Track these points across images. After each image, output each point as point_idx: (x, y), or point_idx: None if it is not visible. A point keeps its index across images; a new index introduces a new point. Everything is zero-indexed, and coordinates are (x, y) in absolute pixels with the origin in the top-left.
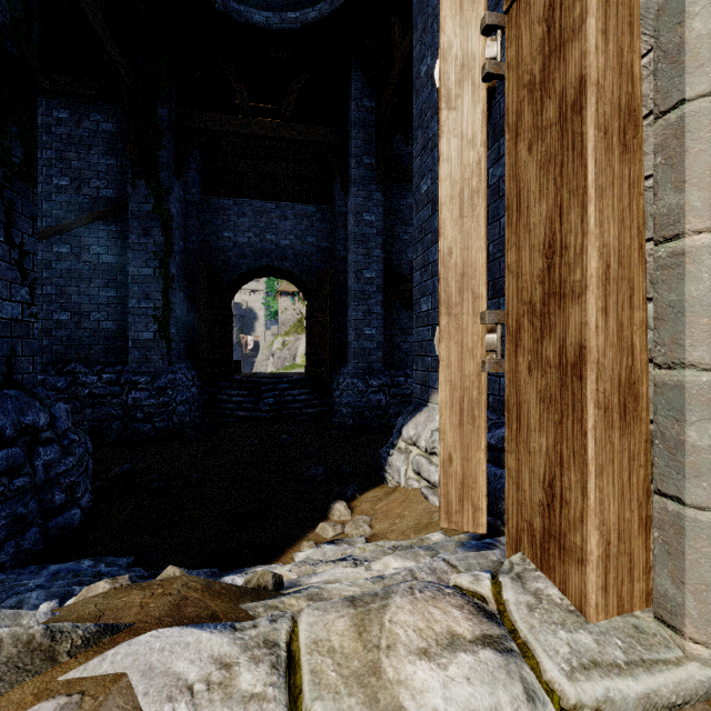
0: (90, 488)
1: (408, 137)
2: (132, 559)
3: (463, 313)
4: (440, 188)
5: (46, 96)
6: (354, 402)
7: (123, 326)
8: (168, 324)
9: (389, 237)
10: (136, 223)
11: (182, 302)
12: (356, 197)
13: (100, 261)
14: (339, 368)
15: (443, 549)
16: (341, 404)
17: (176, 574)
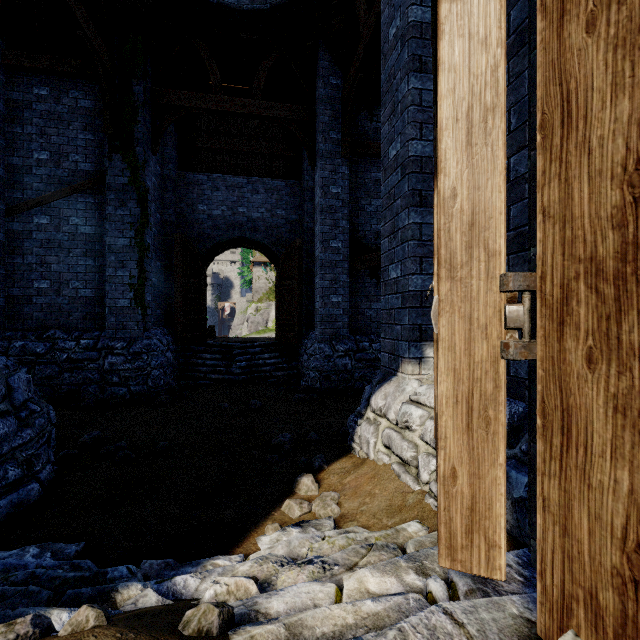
0: (53, 458)
1: (372, 113)
2: (82, 545)
3: (472, 277)
4: (439, 108)
5: (26, 73)
6: (321, 366)
7: (101, 293)
8: (143, 292)
9: (354, 208)
10: (112, 195)
11: (159, 271)
12: (323, 170)
13: (79, 232)
14: (307, 333)
15: (429, 559)
16: (309, 368)
17: (89, 620)
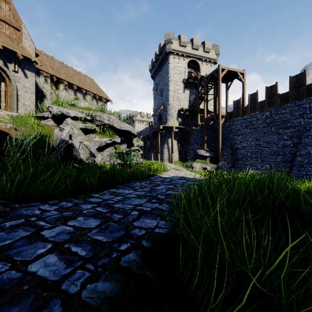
0: None
1: None
2: None
3: (3, 103)
4: (1, 96)
5: None
6: None
7: None
8: None
9: None
10: None
11: None
12: None
13: None
14: None
15: None
16: None
17: None
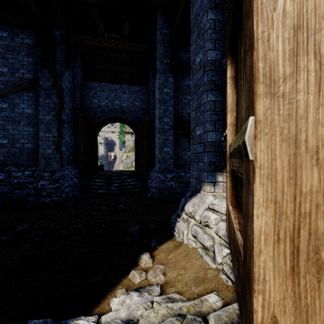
0: None
1: (186, 49)
2: None
3: (299, 91)
4: None
5: None
6: (158, 186)
7: (37, 146)
8: (60, 145)
9: (176, 101)
10: (43, 92)
11: (71, 134)
12: (159, 79)
13: (24, 112)
14: (151, 168)
15: None
16: (152, 187)
17: None
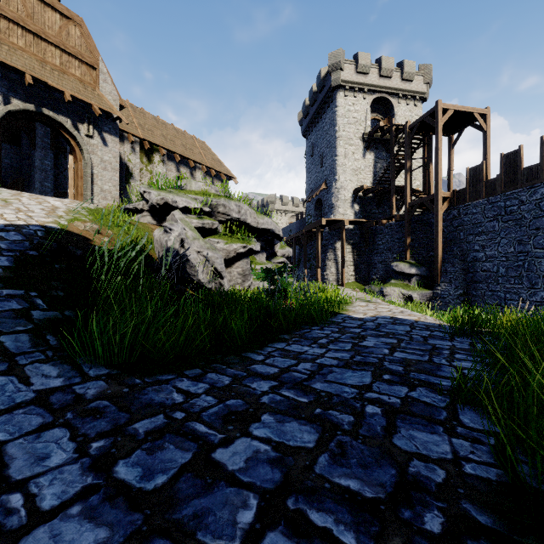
0: None
1: None
2: None
3: (71, 189)
4: (69, 177)
5: None
6: None
7: None
8: None
9: (57, 172)
10: None
11: None
12: (41, 153)
13: None
14: None
15: None
16: None
17: None
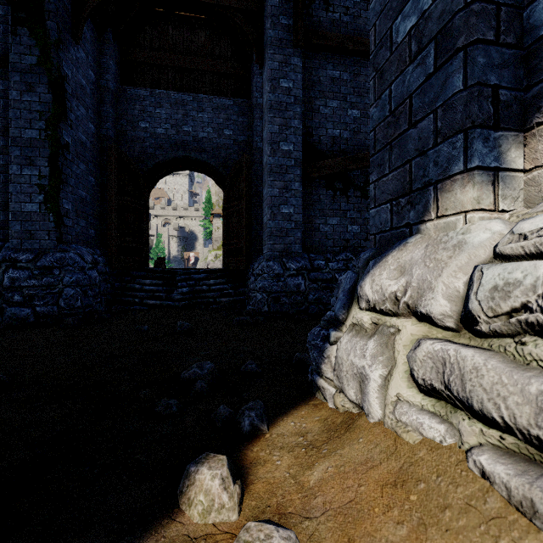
0: None
1: (328, 2)
2: None
3: None
4: None
5: None
6: (270, 286)
7: (7, 197)
8: (57, 196)
9: (308, 110)
10: (17, 77)
11: (93, 188)
12: (271, 60)
13: None
14: (256, 258)
15: None
16: (255, 290)
17: None
